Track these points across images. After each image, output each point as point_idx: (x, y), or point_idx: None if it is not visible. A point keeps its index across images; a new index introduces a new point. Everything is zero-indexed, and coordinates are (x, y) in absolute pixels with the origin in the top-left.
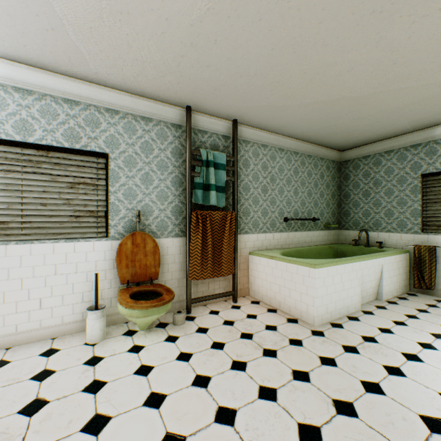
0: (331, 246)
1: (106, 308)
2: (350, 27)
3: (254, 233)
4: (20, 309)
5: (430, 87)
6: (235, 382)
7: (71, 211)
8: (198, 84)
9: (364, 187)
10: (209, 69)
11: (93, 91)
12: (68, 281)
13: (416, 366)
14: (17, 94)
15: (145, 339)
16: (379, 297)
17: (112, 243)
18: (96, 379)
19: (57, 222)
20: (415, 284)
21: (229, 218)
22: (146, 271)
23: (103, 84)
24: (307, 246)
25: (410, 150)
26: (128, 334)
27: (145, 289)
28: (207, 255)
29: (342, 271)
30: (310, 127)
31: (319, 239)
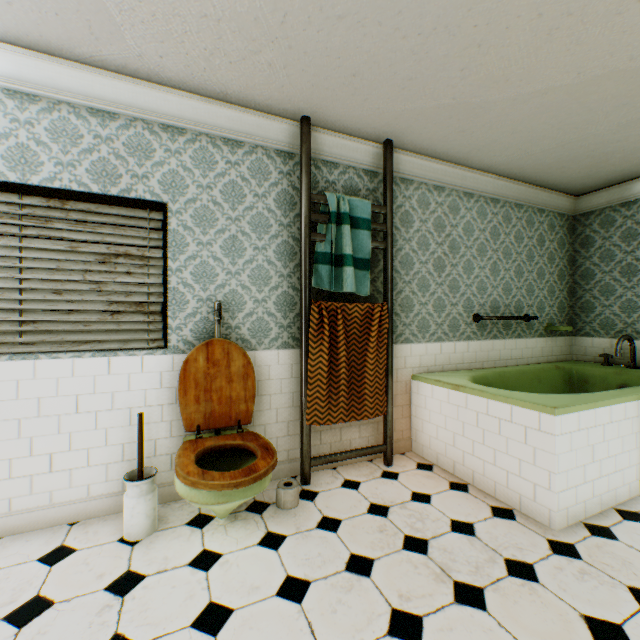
0: (558, 365)
1: (163, 471)
2: None
3: (421, 341)
4: (16, 472)
5: None
6: None
7: (103, 304)
8: (321, 64)
9: (624, 259)
10: (341, 24)
11: (139, 93)
12: (98, 424)
13: None
14: (11, 102)
15: (225, 537)
16: None
17: (173, 359)
18: (118, 633)
19: (80, 323)
20: None
21: (378, 316)
22: (230, 408)
23: (155, 80)
24: (515, 365)
25: None
26: (196, 524)
27: (227, 443)
28: (337, 381)
29: (604, 420)
30: (527, 147)
31: (536, 352)
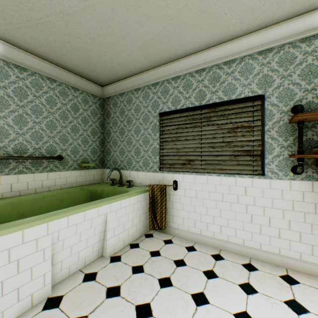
0: (85, 187)
1: None
2: None
3: None
4: None
5: None
6: None
7: None
8: None
9: (121, 125)
10: None
11: None
12: None
13: None
14: None
15: None
16: (105, 253)
17: None
18: None
19: None
20: (150, 225)
21: None
22: None
23: None
24: (48, 191)
25: (152, 89)
26: None
27: None
28: None
29: None
30: (2, 15)
31: (71, 180)
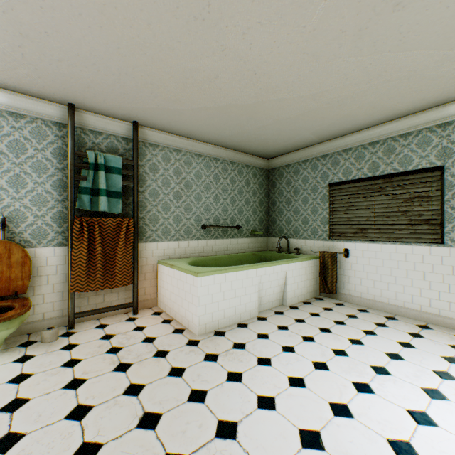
0: (255, 253)
1: None
2: (184, 32)
3: (165, 241)
4: None
5: (306, 99)
6: (53, 403)
7: None
8: (63, 80)
9: (287, 195)
10: (63, 64)
11: None
12: None
13: (260, 371)
14: None
15: None
16: (284, 302)
17: None
18: None
19: None
20: (321, 288)
21: (126, 226)
22: (10, 284)
23: None
24: (231, 253)
25: (320, 160)
26: None
27: None
28: (95, 265)
29: (233, 279)
30: (220, 133)
31: (244, 246)
